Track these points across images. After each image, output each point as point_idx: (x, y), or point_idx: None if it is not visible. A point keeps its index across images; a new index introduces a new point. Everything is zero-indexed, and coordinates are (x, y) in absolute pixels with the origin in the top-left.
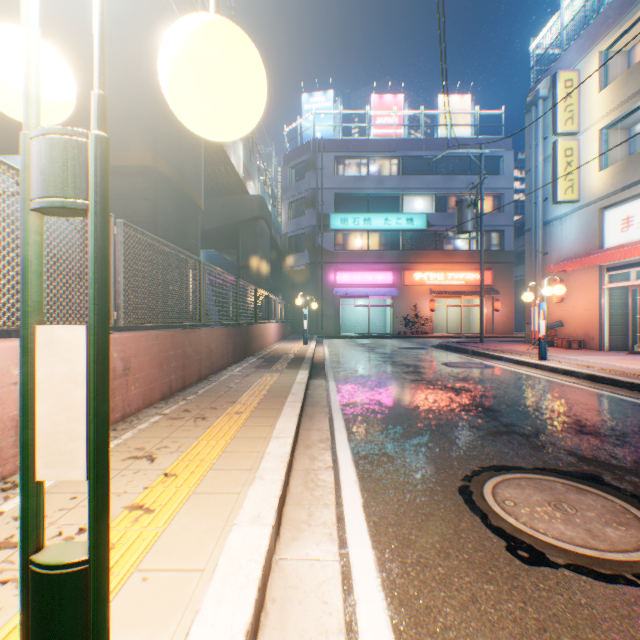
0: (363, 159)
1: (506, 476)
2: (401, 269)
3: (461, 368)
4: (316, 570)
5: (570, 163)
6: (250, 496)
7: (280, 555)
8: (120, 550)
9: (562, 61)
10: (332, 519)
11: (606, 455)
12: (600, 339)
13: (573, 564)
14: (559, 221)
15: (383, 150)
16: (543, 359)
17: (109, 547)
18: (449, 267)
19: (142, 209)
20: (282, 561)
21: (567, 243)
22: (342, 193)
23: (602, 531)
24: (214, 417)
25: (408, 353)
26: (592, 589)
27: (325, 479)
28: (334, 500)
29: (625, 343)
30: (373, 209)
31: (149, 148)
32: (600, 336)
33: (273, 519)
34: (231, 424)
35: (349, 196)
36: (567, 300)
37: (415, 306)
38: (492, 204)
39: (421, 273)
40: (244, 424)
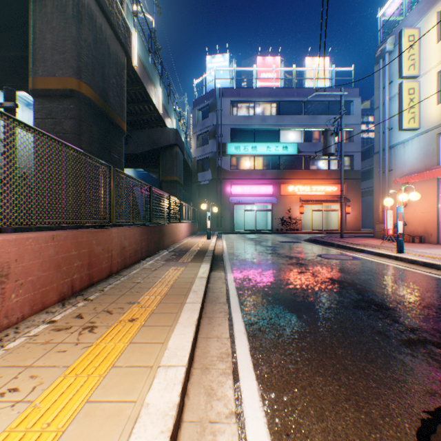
0: (251, 103)
1: None
2: (279, 183)
3: (334, 260)
4: None
5: (412, 99)
6: None
7: None
8: None
9: (405, 22)
10: None
11: None
12: (437, 235)
13: None
14: (402, 145)
15: (265, 97)
16: (401, 252)
17: None
18: (313, 182)
19: (68, 126)
20: None
21: (409, 161)
22: (236, 128)
23: None
24: (103, 327)
25: (287, 246)
26: None
27: None
28: None
29: None
30: (258, 140)
31: (74, 74)
32: (437, 233)
33: None
34: (117, 341)
35: (241, 130)
36: (409, 205)
37: (289, 210)
38: (345, 136)
39: (293, 186)
40: (132, 340)
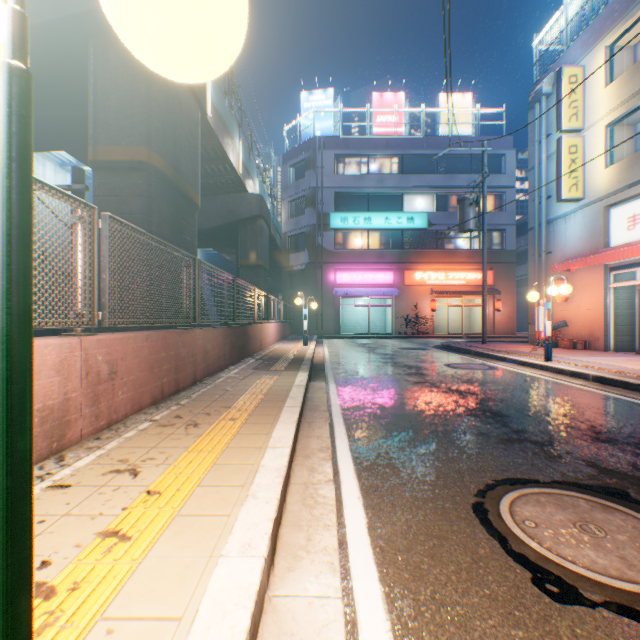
0: (363, 158)
1: (523, 491)
2: (402, 269)
3: (465, 369)
4: (315, 611)
5: (574, 160)
6: (241, 519)
7: (274, 591)
8: (84, 591)
9: (566, 57)
10: (333, 544)
11: (628, 466)
12: (605, 339)
13: (611, 602)
14: (563, 219)
15: (383, 148)
16: (549, 360)
17: (30, 633)
18: (450, 267)
19: (136, 205)
20: (276, 599)
21: (571, 242)
22: (342, 192)
23: (638, 559)
24: (207, 424)
25: (409, 354)
26: (638, 636)
27: (325, 495)
28: (335, 520)
29: (631, 344)
30: (373, 208)
31: (143, 142)
32: (605, 336)
33: (266, 549)
34: (224, 432)
35: (349, 195)
36: (571, 300)
37: (416, 306)
38: (493, 203)
39: (422, 273)
40: (238, 432)
